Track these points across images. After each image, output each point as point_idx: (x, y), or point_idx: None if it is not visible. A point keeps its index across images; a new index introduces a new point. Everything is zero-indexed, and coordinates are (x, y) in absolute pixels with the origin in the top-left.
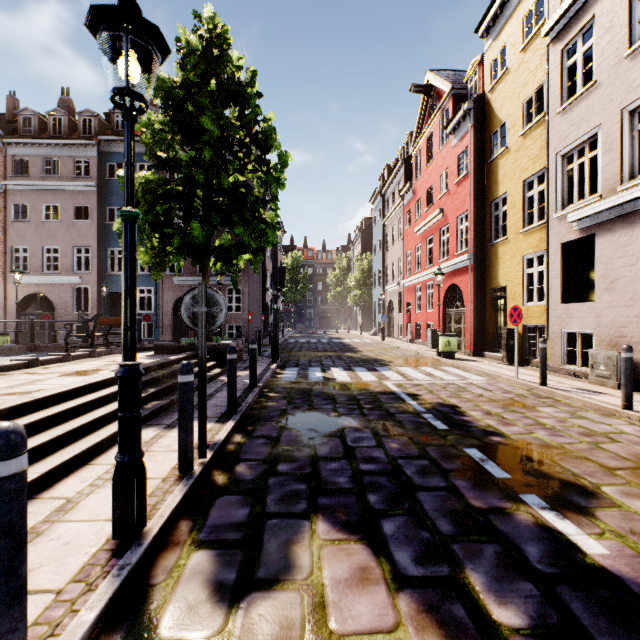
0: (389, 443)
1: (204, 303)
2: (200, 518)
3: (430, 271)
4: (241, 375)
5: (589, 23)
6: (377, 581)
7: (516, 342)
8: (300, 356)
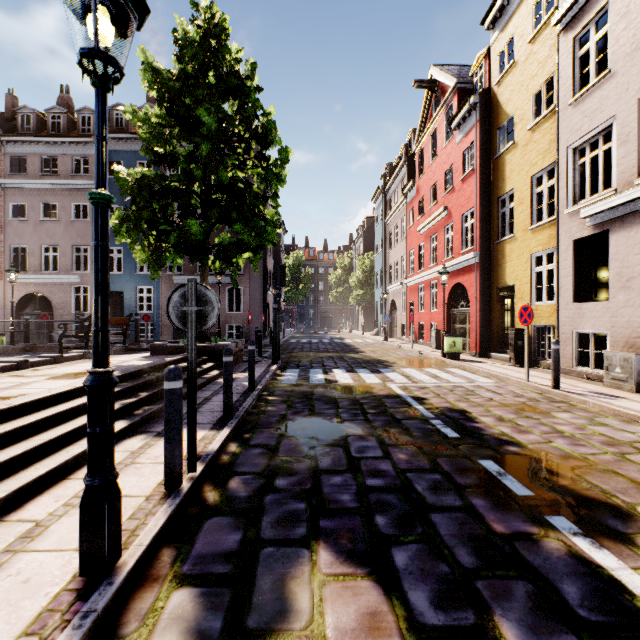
0: (396, 453)
1: (194, 301)
2: (185, 545)
3: (434, 270)
4: (240, 377)
5: (603, 10)
6: (390, 632)
7: (526, 343)
8: (301, 357)
